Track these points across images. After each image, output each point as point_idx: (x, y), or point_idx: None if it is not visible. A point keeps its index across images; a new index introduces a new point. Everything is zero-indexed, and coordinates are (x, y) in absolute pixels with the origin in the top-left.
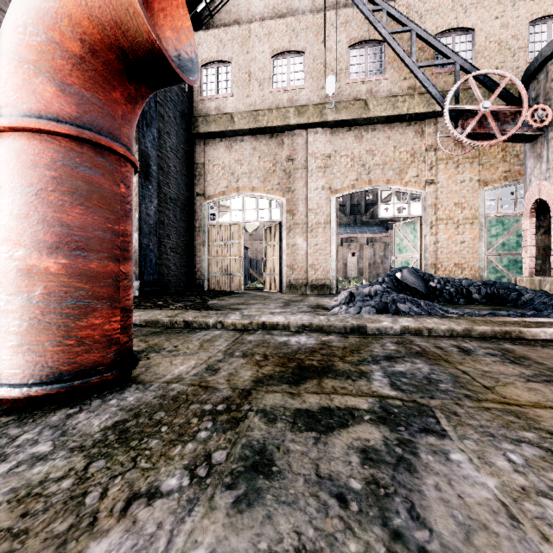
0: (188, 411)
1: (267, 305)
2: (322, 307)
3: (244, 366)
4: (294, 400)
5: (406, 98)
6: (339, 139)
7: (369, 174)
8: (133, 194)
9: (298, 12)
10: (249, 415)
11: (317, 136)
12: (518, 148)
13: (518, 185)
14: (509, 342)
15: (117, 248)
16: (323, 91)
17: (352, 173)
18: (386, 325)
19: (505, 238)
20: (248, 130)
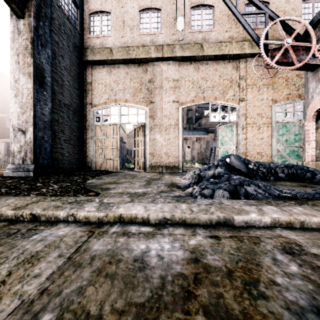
0: None
1: (133, 184)
2: (176, 185)
3: None
4: None
5: (227, 44)
6: (184, 69)
7: (203, 93)
8: (29, 97)
9: None
10: None
11: (169, 66)
12: (295, 79)
13: (295, 103)
14: None
15: None
16: (173, 36)
17: (192, 92)
18: (255, 217)
19: (288, 136)
20: (122, 60)
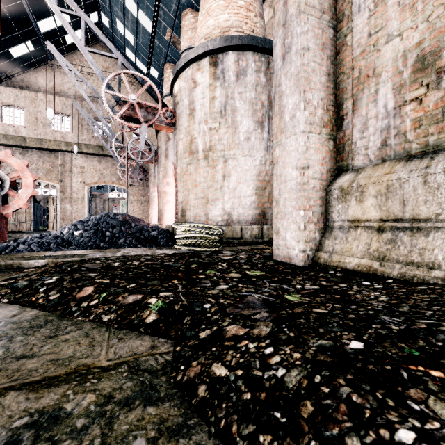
0: None
1: None
2: None
3: None
4: None
5: (120, 149)
6: (89, 160)
7: (104, 178)
8: None
9: (67, 94)
10: None
11: (78, 157)
12: None
13: None
14: None
15: None
16: (81, 137)
17: (96, 177)
18: None
19: None
20: (36, 148)
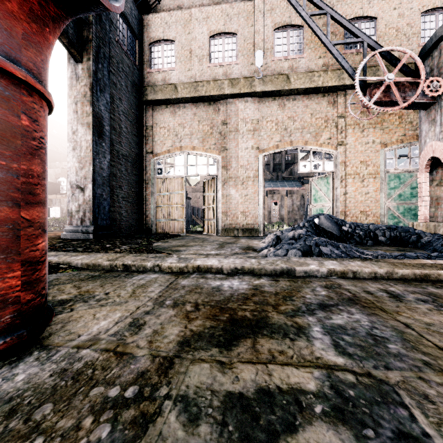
0: (85, 402)
1: (204, 247)
2: (252, 248)
3: (172, 320)
4: (224, 376)
5: (321, 73)
6: (265, 107)
7: (290, 137)
8: (88, 150)
9: (231, 0)
10: (164, 407)
11: (247, 104)
12: (411, 116)
13: (411, 146)
14: (431, 285)
15: (15, 190)
16: (252, 66)
17: (276, 135)
18: (313, 268)
19: (402, 190)
20: (189, 99)
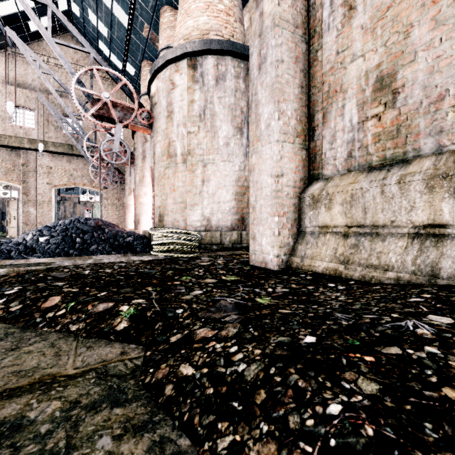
0: None
1: None
2: None
3: None
4: None
5: (93, 149)
6: (57, 160)
7: (75, 180)
8: None
9: (31, 86)
10: None
11: (43, 156)
12: None
13: None
14: None
15: None
16: (47, 134)
17: (65, 178)
18: None
19: None
20: None
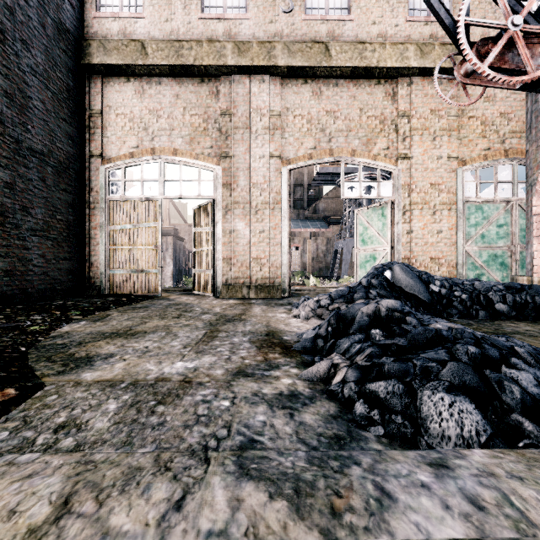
0: None
1: (170, 337)
2: (279, 340)
3: None
4: None
5: (376, 46)
6: (292, 93)
7: (330, 142)
8: None
9: None
10: None
11: (264, 85)
12: (497, 122)
13: (498, 166)
14: None
15: None
16: (272, 26)
17: (308, 139)
18: None
19: (485, 228)
20: (167, 68)
